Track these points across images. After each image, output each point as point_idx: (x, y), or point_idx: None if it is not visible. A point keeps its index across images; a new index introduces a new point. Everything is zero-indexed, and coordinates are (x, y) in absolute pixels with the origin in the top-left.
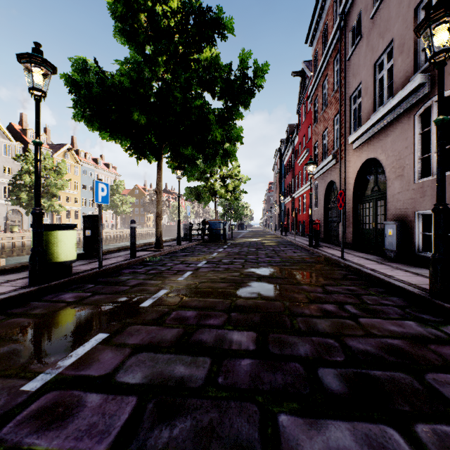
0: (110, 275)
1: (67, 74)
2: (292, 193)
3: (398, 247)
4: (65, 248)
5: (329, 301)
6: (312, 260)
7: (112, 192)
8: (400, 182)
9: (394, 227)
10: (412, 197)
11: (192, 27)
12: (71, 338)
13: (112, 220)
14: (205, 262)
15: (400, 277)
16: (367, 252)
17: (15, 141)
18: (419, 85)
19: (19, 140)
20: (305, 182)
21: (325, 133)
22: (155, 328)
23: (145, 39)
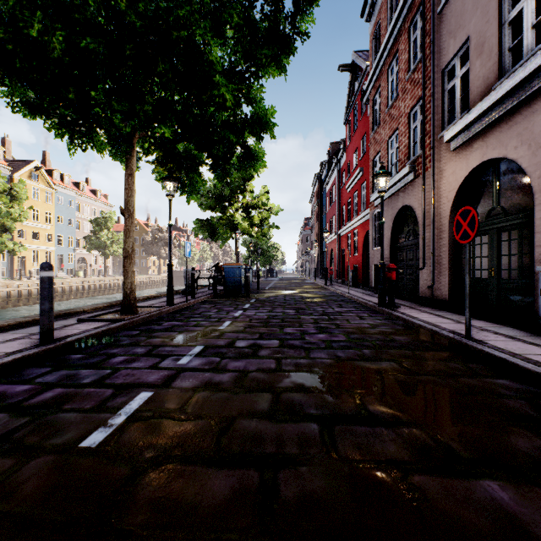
0: None
1: None
2: (338, 229)
3: None
4: None
5: None
6: (406, 339)
7: (99, 226)
8: None
9: None
10: None
11: None
12: None
13: (101, 264)
14: (200, 350)
15: None
16: (482, 317)
17: None
18: None
19: None
20: (356, 213)
21: (392, 138)
22: None
23: None
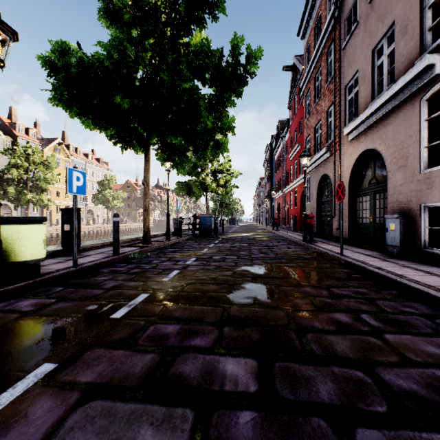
0: (85, 276)
1: (45, 56)
2: (283, 187)
3: (401, 243)
4: (29, 245)
5: (340, 309)
6: (309, 256)
7: (103, 187)
8: (403, 173)
9: (396, 221)
10: (417, 188)
11: (180, 5)
12: (2, 373)
13: (103, 215)
14: (195, 259)
15: (413, 277)
16: (364, 247)
17: (3, 135)
18: (427, 66)
19: (8, 134)
20: (296, 177)
21: (318, 126)
22: (122, 353)
23: (130, 19)
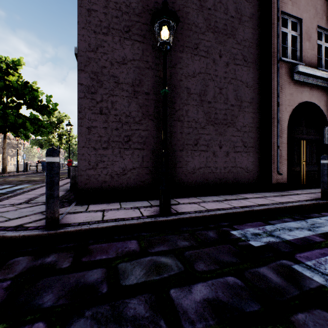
0: None
1: None
2: None
3: None
4: None
5: None
6: None
7: None
8: None
9: None
10: None
11: (19, 89)
12: None
13: None
14: (25, 176)
15: None
16: None
17: None
18: None
19: None
20: None
21: None
22: None
23: None
